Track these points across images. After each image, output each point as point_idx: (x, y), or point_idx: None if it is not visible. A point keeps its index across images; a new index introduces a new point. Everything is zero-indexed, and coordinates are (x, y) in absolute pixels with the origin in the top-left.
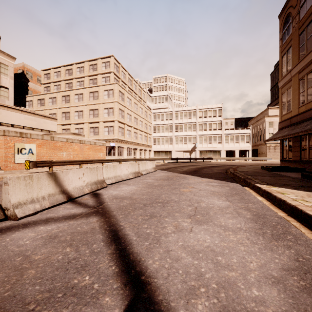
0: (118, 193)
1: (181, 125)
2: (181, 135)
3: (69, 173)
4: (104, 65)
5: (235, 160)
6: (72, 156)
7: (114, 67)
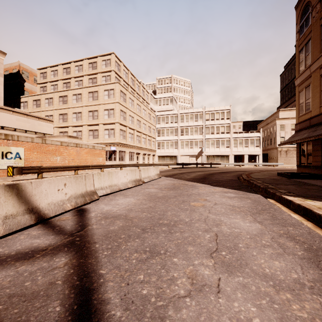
0: (111, 209)
1: (186, 128)
2: (187, 139)
3: (43, 184)
4: (104, 63)
5: (244, 165)
6: (68, 161)
7: (115, 65)
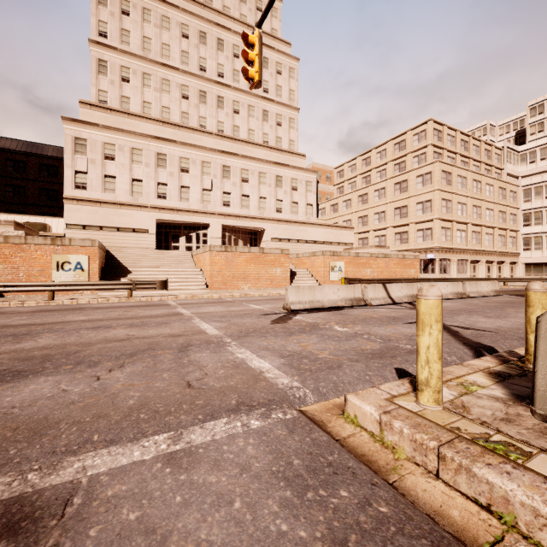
0: None
1: None
2: None
3: (393, 285)
4: (416, 137)
5: None
6: (376, 274)
7: (433, 134)
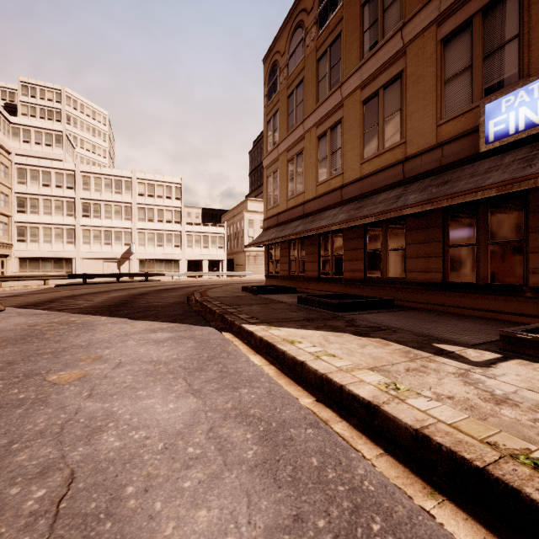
0: None
1: (97, 204)
2: (98, 225)
3: None
4: None
5: (203, 276)
6: None
7: None
